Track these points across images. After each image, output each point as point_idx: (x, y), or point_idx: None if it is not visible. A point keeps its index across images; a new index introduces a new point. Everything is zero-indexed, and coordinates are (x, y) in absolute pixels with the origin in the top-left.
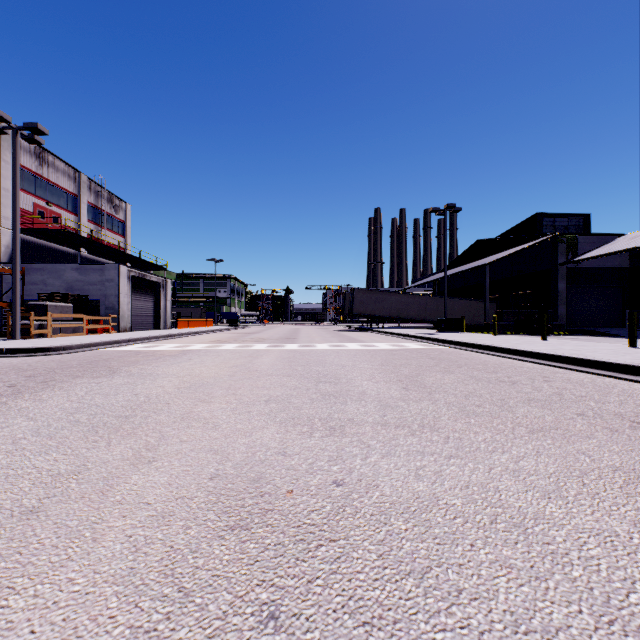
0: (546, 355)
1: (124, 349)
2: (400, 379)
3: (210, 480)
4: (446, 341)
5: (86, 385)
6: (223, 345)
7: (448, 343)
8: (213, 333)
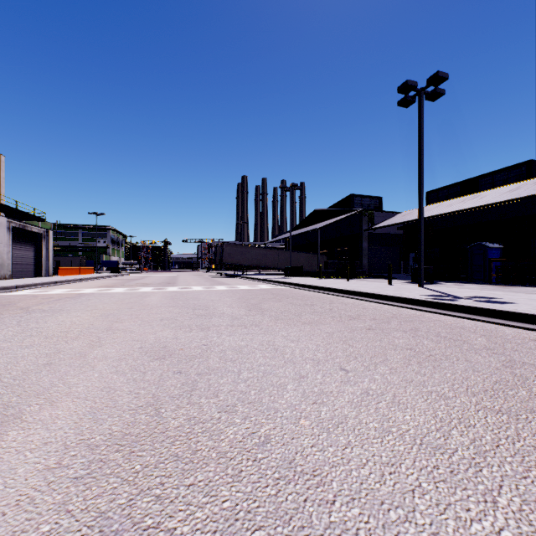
0: (339, 290)
1: (17, 294)
2: (248, 306)
3: (139, 349)
4: (287, 283)
5: (12, 318)
6: (113, 289)
7: (288, 284)
8: (97, 280)
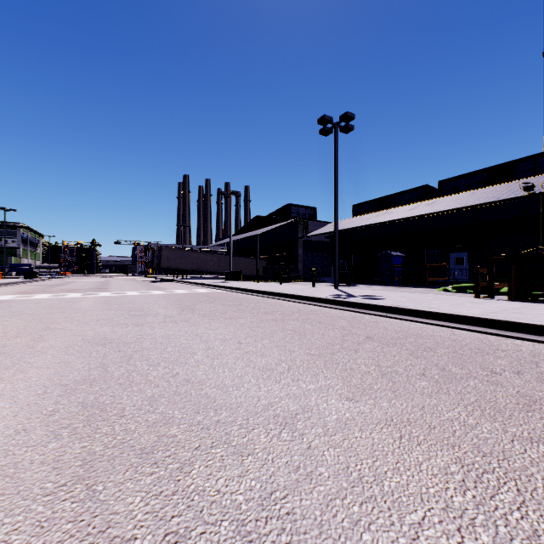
0: (267, 292)
1: None
2: (182, 307)
3: (82, 340)
4: (224, 287)
5: None
6: (34, 295)
7: (225, 288)
8: (9, 286)
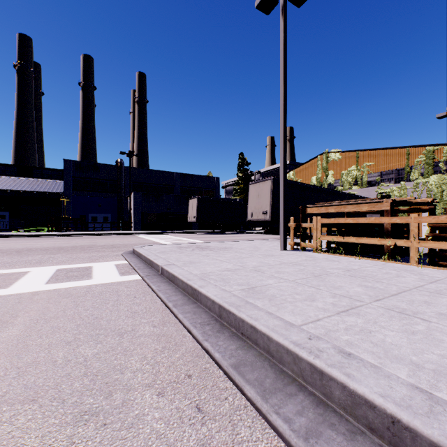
0: None
1: None
2: None
3: None
4: None
5: None
6: None
7: None
8: None
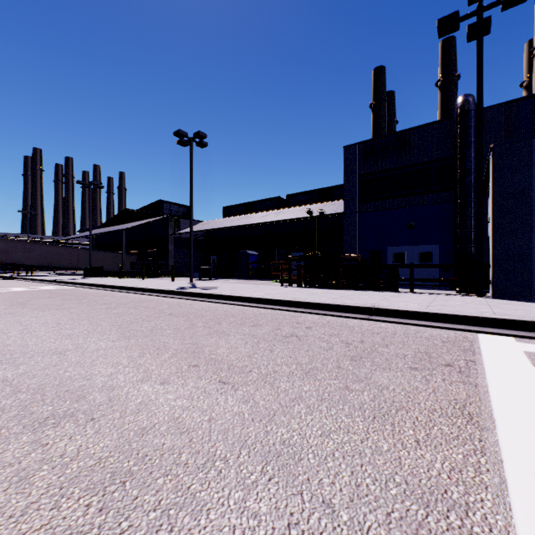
0: (121, 287)
1: None
2: (12, 303)
3: None
4: (77, 283)
5: None
6: None
7: (79, 284)
8: None
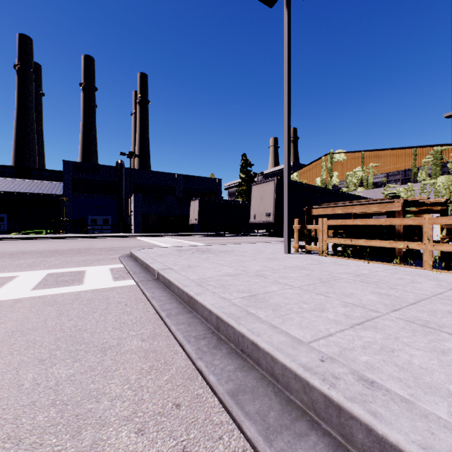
0: None
1: None
2: None
3: None
4: None
5: None
6: None
7: None
8: None
